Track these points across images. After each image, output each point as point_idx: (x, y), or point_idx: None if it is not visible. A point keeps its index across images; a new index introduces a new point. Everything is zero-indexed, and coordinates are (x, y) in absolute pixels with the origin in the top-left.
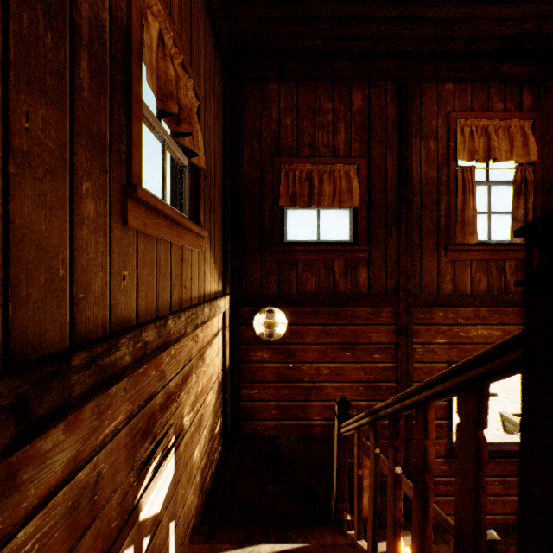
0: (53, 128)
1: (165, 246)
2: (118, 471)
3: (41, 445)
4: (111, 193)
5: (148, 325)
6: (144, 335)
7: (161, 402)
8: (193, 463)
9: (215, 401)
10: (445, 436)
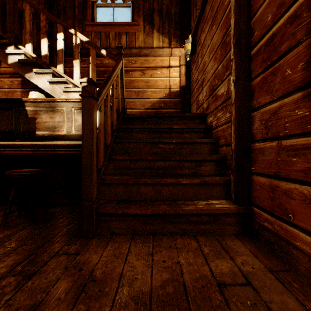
0: (71, 23)
1: (106, 33)
2: (85, 75)
3: (69, 61)
4: (83, 27)
5: (89, 48)
6: (87, 50)
7: (103, 71)
8: (130, 103)
9: (164, 98)
10: (304, 34)
